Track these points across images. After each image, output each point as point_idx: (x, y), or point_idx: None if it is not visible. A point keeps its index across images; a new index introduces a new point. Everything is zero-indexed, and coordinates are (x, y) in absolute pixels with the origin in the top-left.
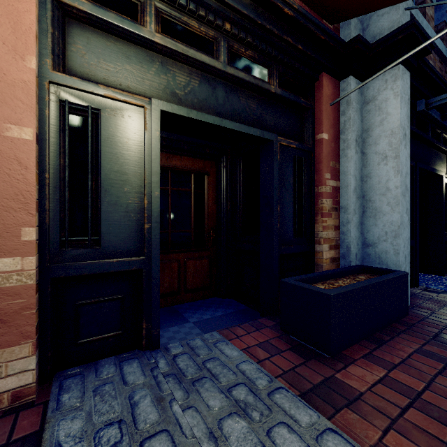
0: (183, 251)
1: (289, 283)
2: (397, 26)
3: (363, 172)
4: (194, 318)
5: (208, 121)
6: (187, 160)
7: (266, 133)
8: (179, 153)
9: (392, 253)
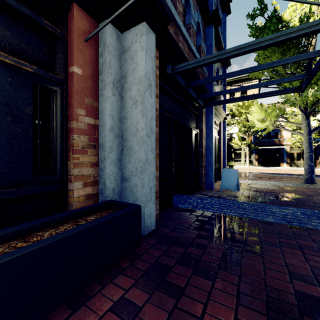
0: None
1: None
2: None
3: (122, 114)
4: None
5: None
6: None
7: None
8: None
9: (140, 187)
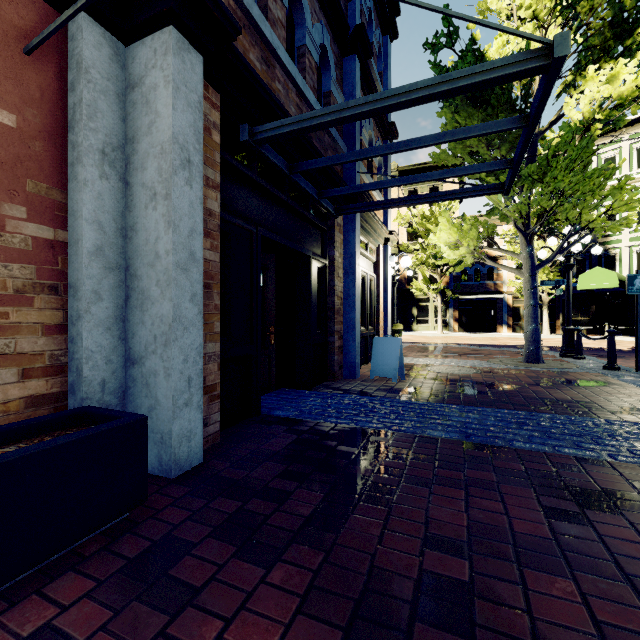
0: None
1: None
2: None
3: (128, 220)
4: None
5: None
6: None
7: None
8: None
9: (162, 376)
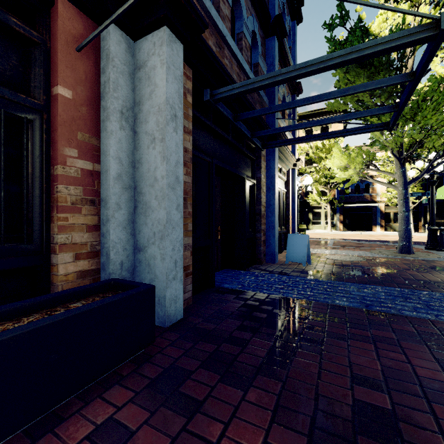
0: None
1: None
2: None
3: (135, 156)
4: None
5: None
6: None
7: None
8: None
9: (159, 259)
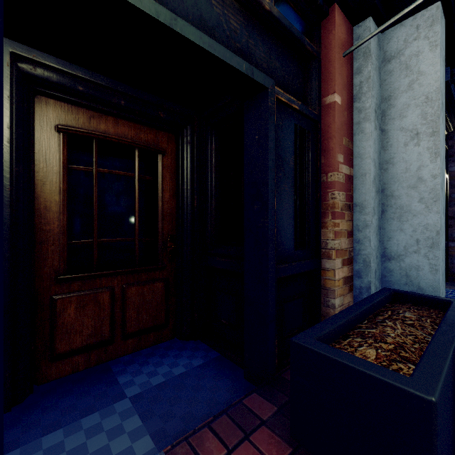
0: (119, 272)
1: (312, 351)
2: None
3: (382, 156)
4: (135, 387)
5: (143, 9)
6: (127, 127)
7: (257, 71)
8: (111, 111)
9: (427, 270)
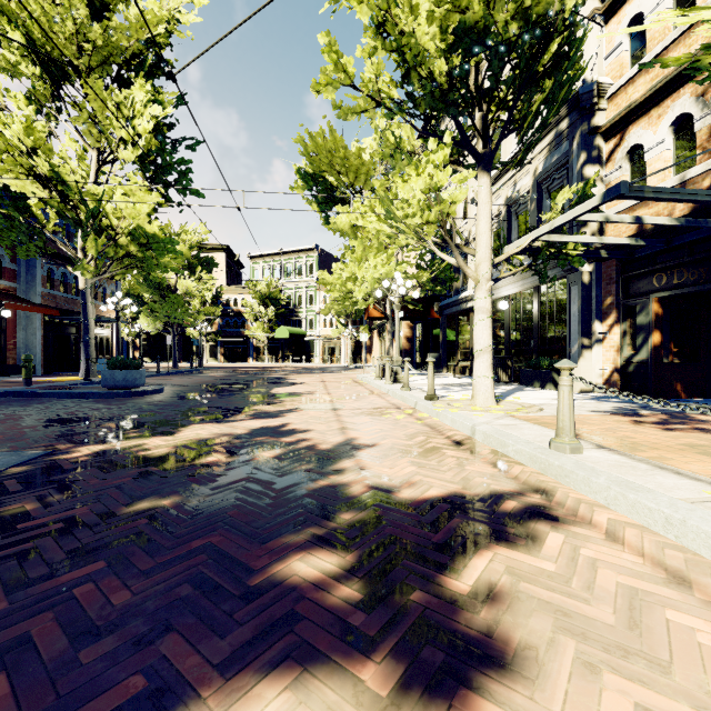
0: None
1: None
2: (36, 300)
3: (27, 337)
4: None
5: None
6: None
7: None
8: None
9: (35, 361)
